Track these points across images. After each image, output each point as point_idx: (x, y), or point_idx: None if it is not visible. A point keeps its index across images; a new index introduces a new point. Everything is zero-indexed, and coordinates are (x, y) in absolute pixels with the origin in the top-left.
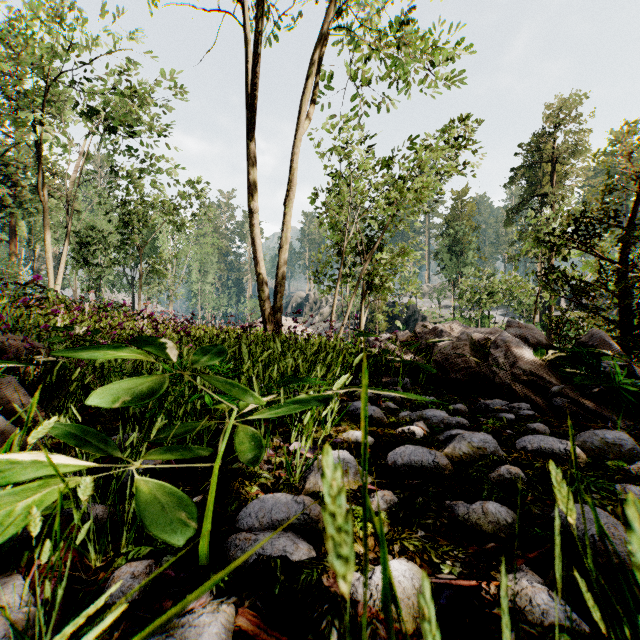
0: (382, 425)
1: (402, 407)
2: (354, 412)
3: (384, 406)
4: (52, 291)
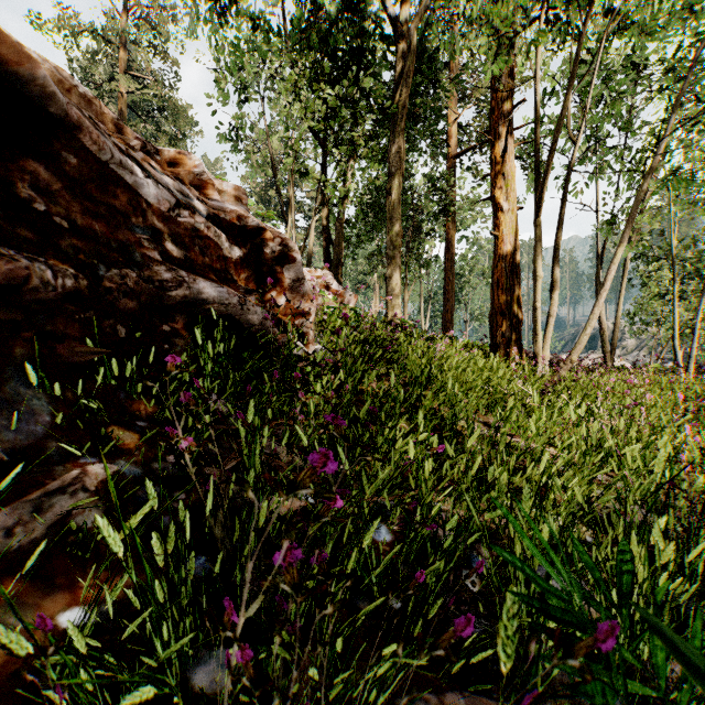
0: None
1: None
2: None
3: None
4: None
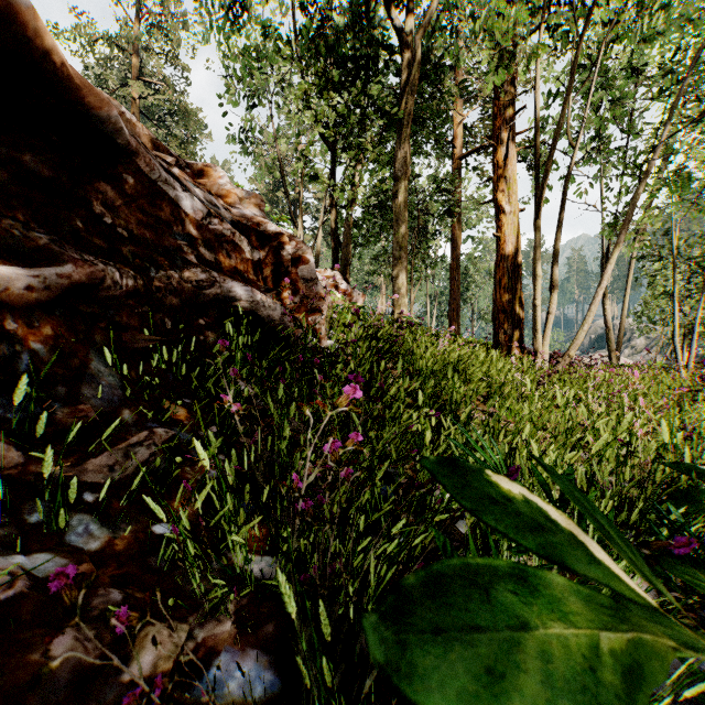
0: None
1: None
2: None
3: None
4: None
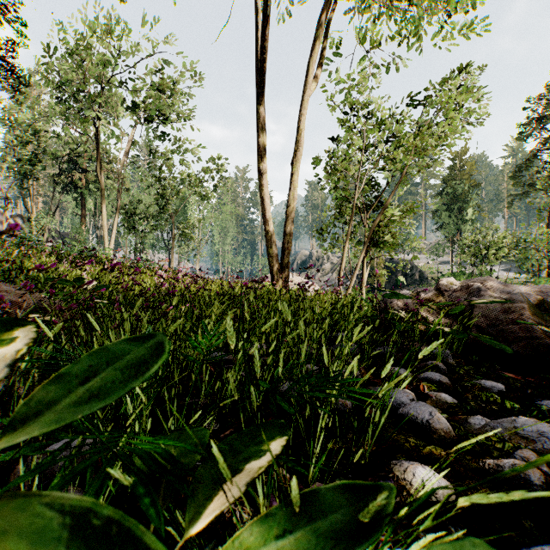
0: (450, 444)
1: (461, 400)
2: (395, 409)
3: (435, 398)
4: (101, 251)
